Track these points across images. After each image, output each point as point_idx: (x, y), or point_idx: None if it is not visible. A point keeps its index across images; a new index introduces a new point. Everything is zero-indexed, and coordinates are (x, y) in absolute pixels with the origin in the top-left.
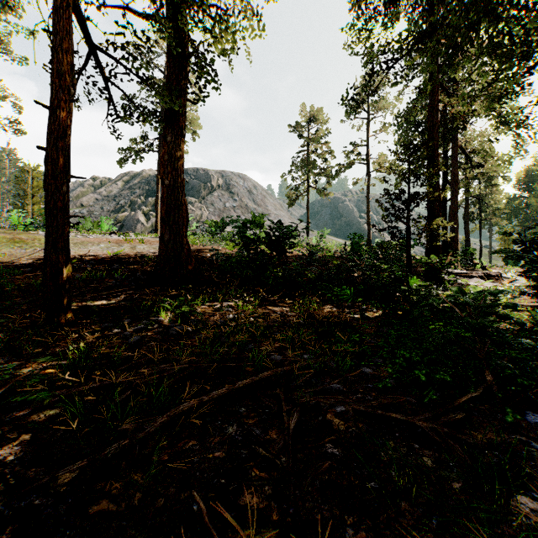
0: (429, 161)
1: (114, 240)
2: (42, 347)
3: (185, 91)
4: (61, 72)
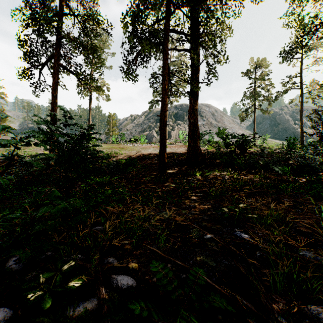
0: None
1: (154, 146)
2: (167, 183)
3: (198, 79)
4: (165, 88)
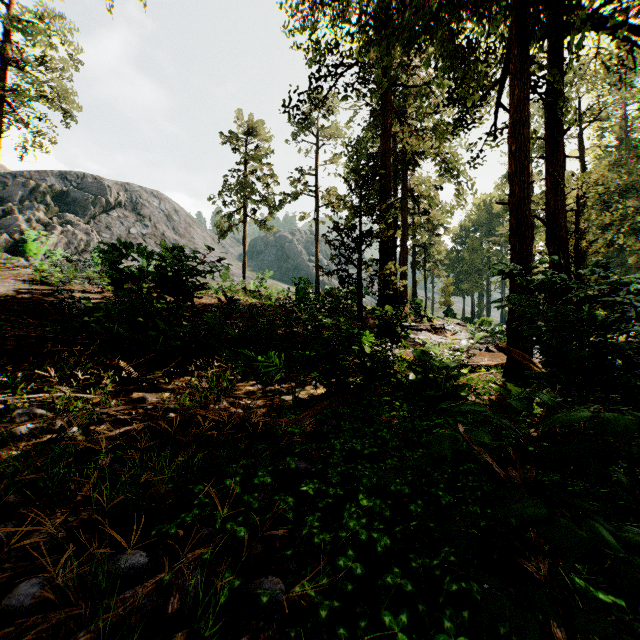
0: (382, 195)
1: None
2: None
3: None
4: None
